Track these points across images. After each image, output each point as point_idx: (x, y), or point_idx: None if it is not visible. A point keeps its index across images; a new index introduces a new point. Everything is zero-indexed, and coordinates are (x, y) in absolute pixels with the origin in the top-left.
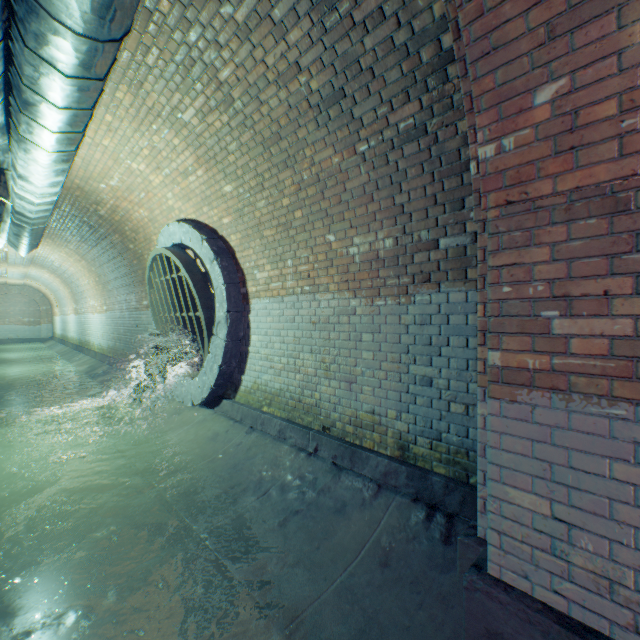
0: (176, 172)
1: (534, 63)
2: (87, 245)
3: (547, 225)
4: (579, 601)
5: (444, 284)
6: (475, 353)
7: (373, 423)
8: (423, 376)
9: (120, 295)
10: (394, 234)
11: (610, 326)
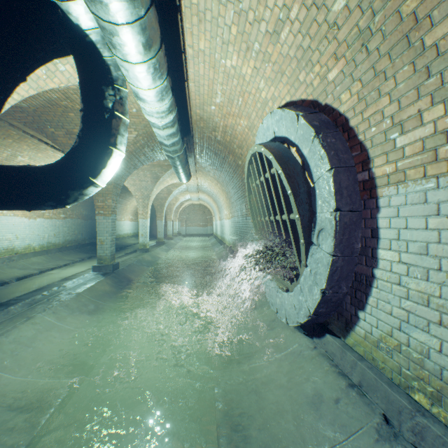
0: (265, 39)
1: None
2: (217, 171)
3: None
4: None
5: None
6: None
7: None
8: None
9: (237, 205)
10: None
11: None
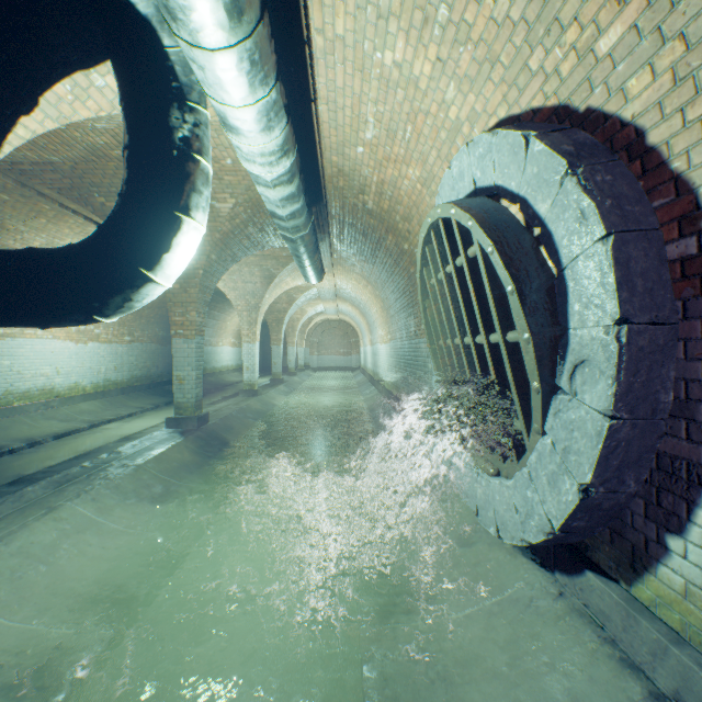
0: None
1: None
2: (367, 264)
3: None
4: None
5: None
6: None
7: None
8: None
9: (399, 320)
10: None
11: None
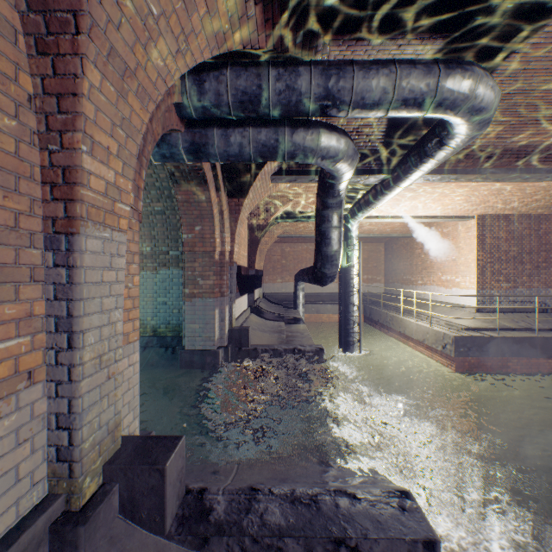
0: None
1: (195, 221)
2: None
3: (199, 258)
4: (205, 345)
5: (172, 267)
6: (182, 291)
7: (140, 324)
8: (163, 301)
9: None
10: (151, 246)
11: (210, 282)
